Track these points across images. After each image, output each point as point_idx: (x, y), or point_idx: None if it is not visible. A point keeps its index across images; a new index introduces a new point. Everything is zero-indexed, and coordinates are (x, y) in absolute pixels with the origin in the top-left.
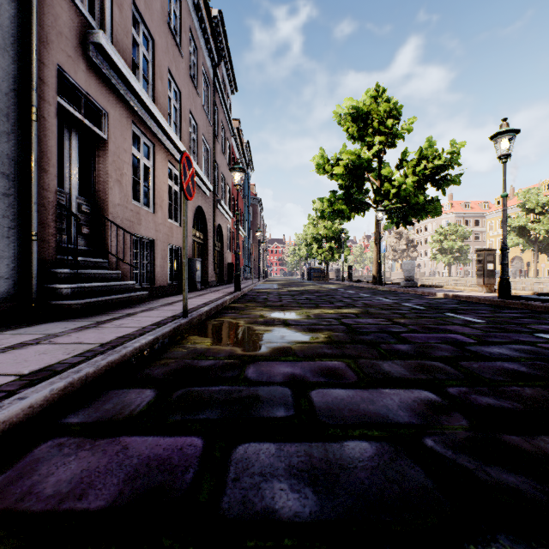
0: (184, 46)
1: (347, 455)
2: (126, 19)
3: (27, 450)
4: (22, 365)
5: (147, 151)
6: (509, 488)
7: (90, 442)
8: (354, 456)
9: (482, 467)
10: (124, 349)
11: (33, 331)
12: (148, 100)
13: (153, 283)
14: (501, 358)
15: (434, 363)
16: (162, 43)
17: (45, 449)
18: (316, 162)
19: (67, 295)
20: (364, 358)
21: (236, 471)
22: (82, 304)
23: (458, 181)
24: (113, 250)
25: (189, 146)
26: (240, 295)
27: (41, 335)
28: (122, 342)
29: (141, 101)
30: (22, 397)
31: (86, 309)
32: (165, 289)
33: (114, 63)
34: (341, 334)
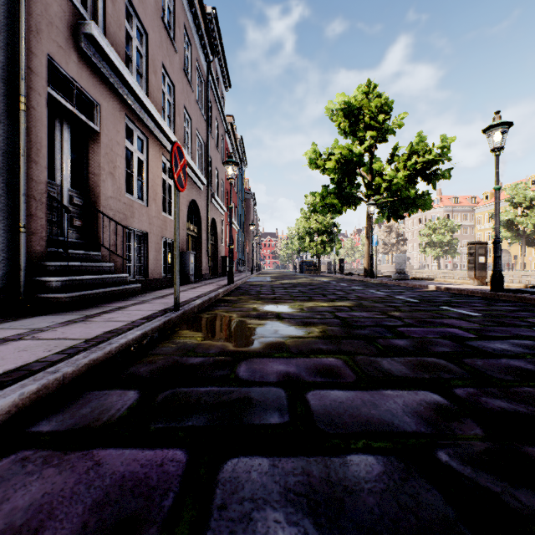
0: (178, 41)
1: (351, 474)
2: (119, 12)
3: None
4: None
5: (140, 144)
6: None
7: (59, 456)
8: (359, 475)
9: (509, 490)
10: (109, 346)
11: (18, 325)
12: (142, 93)
13: (146, 276)
14: (505, 355)
15: (436, 360)
16: (156, 37)
17: (5, 466)
18: (308, 157)
19: (57, 288)
20: (362, 354)
21: (223, 495)
22: (72, 298)
23: (448, 175)
24: (106, 243)
25: (183, 140)
26: (233, 288)
27: (25, 330)
28: (108, 338)
29: (134, 94)
30: None
31: (76, 302)
32: (158, 282)
33: (106, 55)
34: (336, 329)
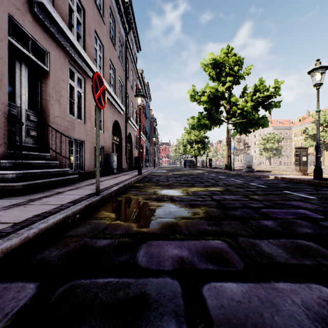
0: (106, 17)
1: None
2: None
3: None
4: None
5: (80, 82)
6: None
7: None
8: None
9: None
10: (27, 231)
11: None
12: (80, 47)
13: (84, 169)
14: None
15: (306, 242)
16: (90, 12)
17: None
18: (189, 94)
19: (13, 179)
20: (242, 235)
21: None
22: (24, 186)
23: (279, 105)
24: (54, 147)
25: (109, 81)
26: (141, 177)
27: None
28: (33, 221)
29: (74, 48)
30: None
31: (27, 189)
32: (92, 173)
33: (53, 18)
34: (215, 210)
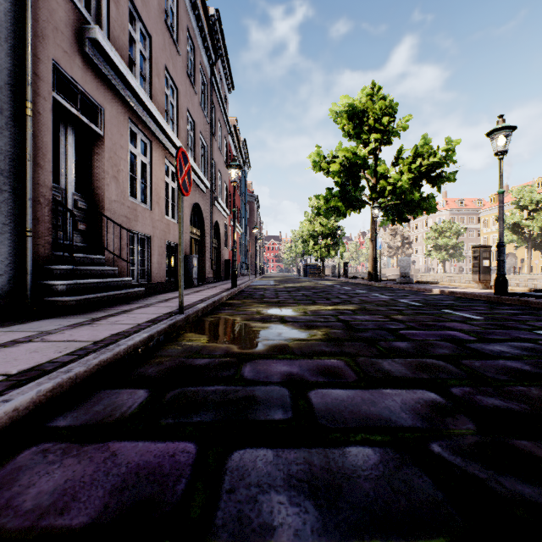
0: (181, 44)
1: (350, 463)
2: (123, 15)
3: (10, 457)
4: (11, 364)
5: (144, 148)
6: (525, 501)
7: (77, 448)
8: (357, 464)
9: (494, 477)
10: (118, 347)
11: (26, 328)
12: (145, 97)
13: (150, 279)
14: (503, 357)
15: (435, 361)
16: (159, 40)
17: (28, 456)
18: (312, 159)
19: (62, 292)
20: (363, 356)
21: (231, 481)
22: (78, 301)
23: (453, 178)
24: (110, 247)
25: (186, 143)
26: (237, 291)
27: (34, 333)
28: (116, 340)
29: (137, 98)
30: (7, 399)
31: (81, 305)
32: (162, 285)
33: (110, 59)
34: (339, 332)
